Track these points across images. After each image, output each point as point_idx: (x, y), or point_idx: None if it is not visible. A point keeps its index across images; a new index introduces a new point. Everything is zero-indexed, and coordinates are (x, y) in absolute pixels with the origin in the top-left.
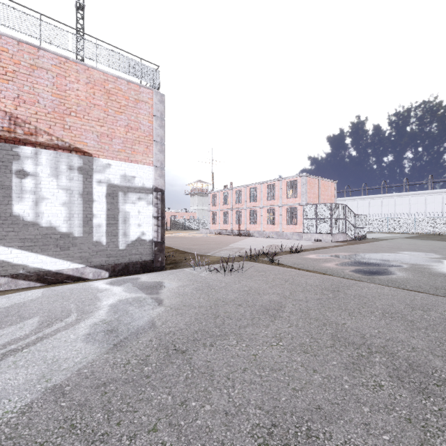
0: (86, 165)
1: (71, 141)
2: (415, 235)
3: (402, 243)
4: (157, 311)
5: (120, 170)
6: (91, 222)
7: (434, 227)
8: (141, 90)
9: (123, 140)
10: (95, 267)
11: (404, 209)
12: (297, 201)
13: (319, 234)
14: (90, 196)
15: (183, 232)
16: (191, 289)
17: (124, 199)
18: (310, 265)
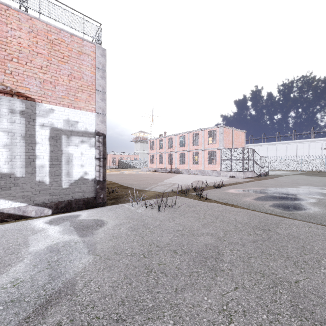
0: (29, 109)
1: (12, 86)
2: (303, 172)
3: (298, 179)
4: (84, 263)
5: (63, 115)
6: (34, 163)
7: (316, 166)
8: (83, 44)
9: (66, 88)
10: (37, 205)
11: (293, 153)
12: (216, 146)
13: (233, 172)
14: (33, 139)
15: (128, 170)
16: (126, 229)
17: (67, 142)
18: (233, 200)
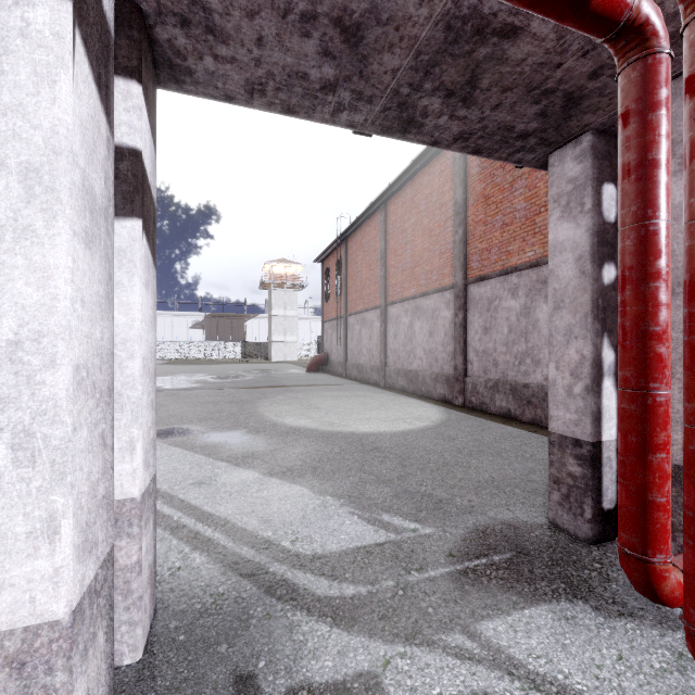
0: None
1: None
2: (168, 362)
3: (168, 369)
4: None
5: None
6: None
7: (182, 352)
8: None
9: None
10: None
11: None
12: None
13: None
14: None
15: None
16: None
17: None
18: None
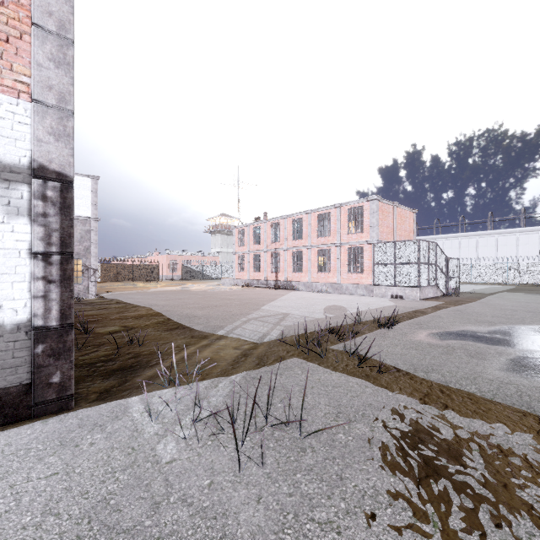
0: None
1: None
2: (514, 287)
3: (527, 301)
4: None
5: None
6: None
7: (534, 276)
8: None
9: None
10: None
11: (489, 252)
12: (364, 238)
13: (399, 287)
14: None
15: (199, 283)
16: None
17: None
18: (459, 376)
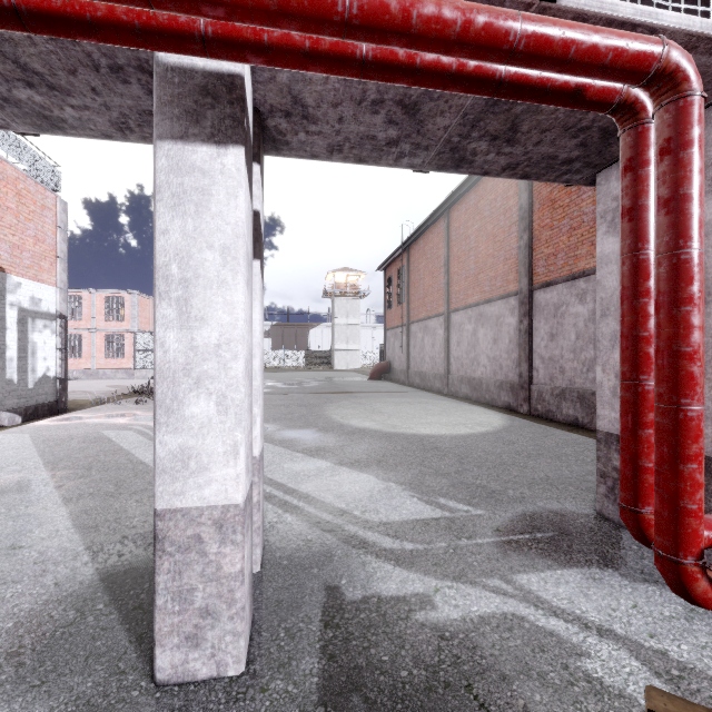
0: (0, 283)
1: None
2: None
3: None
4: None
5: (29, 291)
6: (5, 355)
7: None
8: (46, 194)
9: (32, 254)
10: (9, 411)
11: None
12: (125, 327)
13: None
14: (4, 323)
15: None
16: None
17: (33, 327)
18: None
